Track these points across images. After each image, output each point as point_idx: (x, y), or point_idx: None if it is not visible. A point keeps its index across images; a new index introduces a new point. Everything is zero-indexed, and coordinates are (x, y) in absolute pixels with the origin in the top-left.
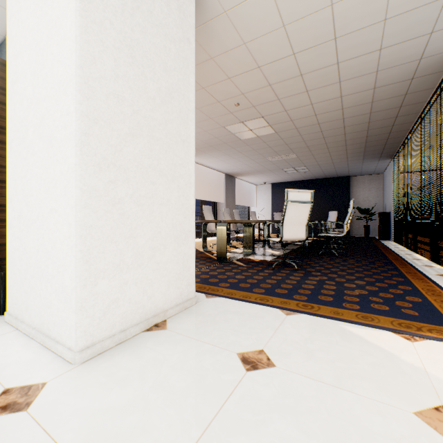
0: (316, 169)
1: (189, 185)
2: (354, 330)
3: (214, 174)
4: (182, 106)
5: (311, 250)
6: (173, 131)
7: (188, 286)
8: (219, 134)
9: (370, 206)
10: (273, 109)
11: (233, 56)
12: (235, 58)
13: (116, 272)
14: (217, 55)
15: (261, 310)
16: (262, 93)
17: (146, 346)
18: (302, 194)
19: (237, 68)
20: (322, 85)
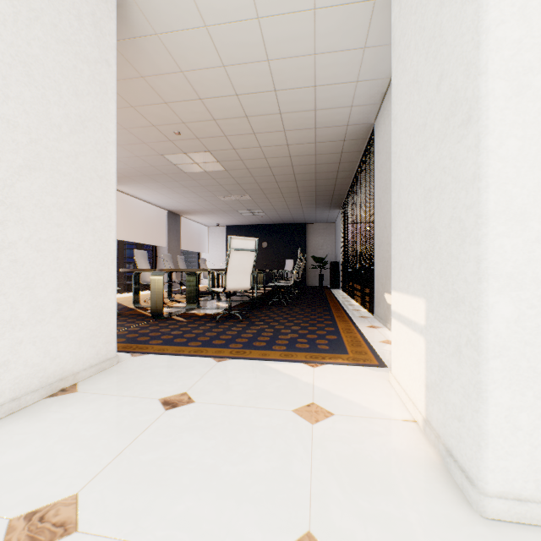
0: (273, 214)
1: (108, 229)
2: (274, 366)
3: (153, 210)
4: (99, 137)
5: (264, 301)
6: (87, 165)
7: (107, 344)
8: (156, 163)
9: (325, 255)
10: (220, 145)
11: (169, 81)
12: (172, 83)
13: (6, 330)
14: (149, 75)
15: (194, 361)
16: (207, 126)
17: (49, 410)
18: (246, 241)
19: (175, 94)
20: (268, 130)
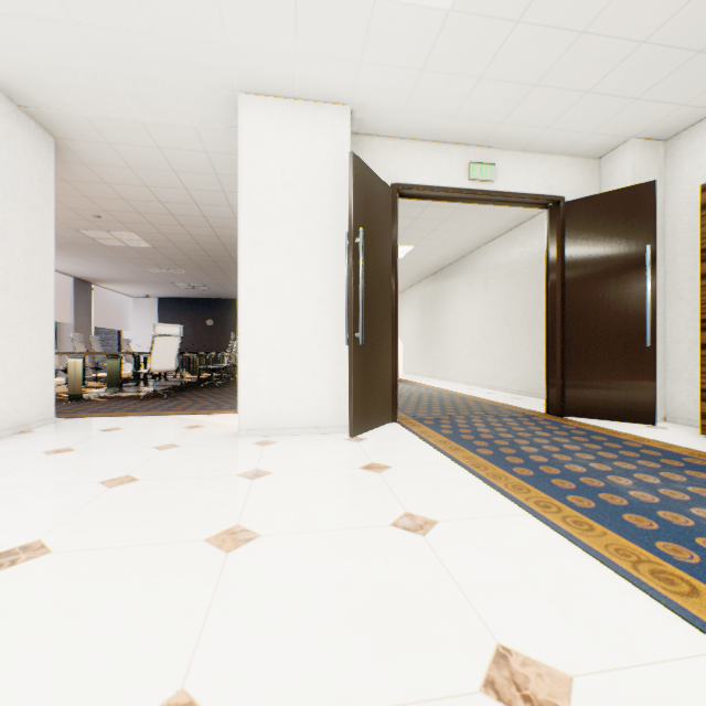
0: (219, 289)
1: (50, 323)
2: (183, 416)
3: None
4: (43, 259)
5: (198, 384)
6: (36, 281)
7: (49, 407)
8: (67, 234)
9: None
10: (147, 229)
11: (94, 186)
12: (96, 188)
13: None
14: (72, 181)
15: (121, 418)
16: (132, 216)
17: (24, 437)
18: (171, 328)
19: (98, 193)
20: (196, 225)
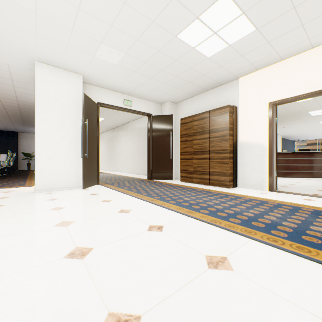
0: None
1: None
2: None
3: None
4: None
5: None
6: None
7: None
8: None
9: (32, 152)
10: None
11: None
12: None
13: None
14: None
15: None
16: None
17: None
18: None
19: None
20: None
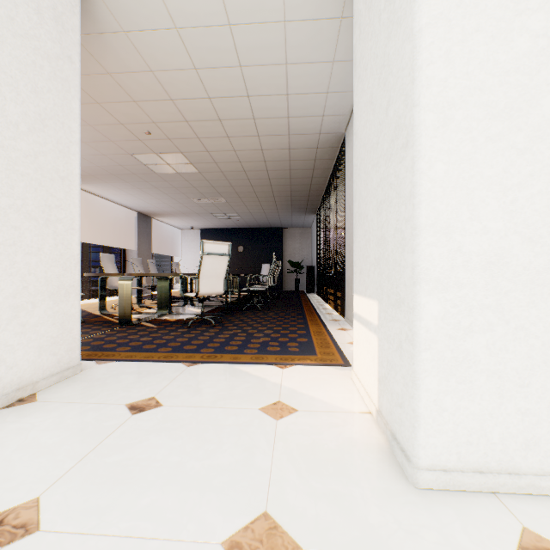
0: (249, 218)
1: (71, 232)
2: (245, 368)
3: (121, 211)
4: (61, 137)
5: (238, 305)
6: (47, 165)
7: (70, 351)
8: (125, 162)
9: (301, 260)
10: (193, 147)
11: (138, 79)
12: (141, 82)
13: None
14: (116, 72)
15: (163, 366)
16: (179, 127)
17: (6, 421)
18: (219, 246)
19: (144, 93)
20: (242, 135)
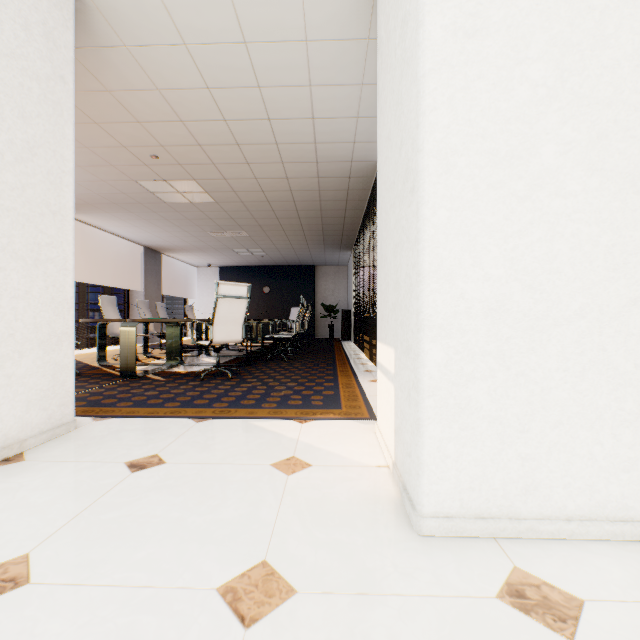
0: (276, 254)
1: (64, 272)
2: (260, 423)
3: (125, 245)
4: (52, 167)
5: (262, 355)
6: (36, 198)
7: (63, 406)
8: (128, 189)
9: (336, 302)
10: (208, 174)
11: (143, 98)
12: (146, 101)
13: None
14: (117, 89)
15: (169, 422)
16: (191, 152)
17: None
18: (237, 287)
19: (150, 113)
20: (264, 161)
